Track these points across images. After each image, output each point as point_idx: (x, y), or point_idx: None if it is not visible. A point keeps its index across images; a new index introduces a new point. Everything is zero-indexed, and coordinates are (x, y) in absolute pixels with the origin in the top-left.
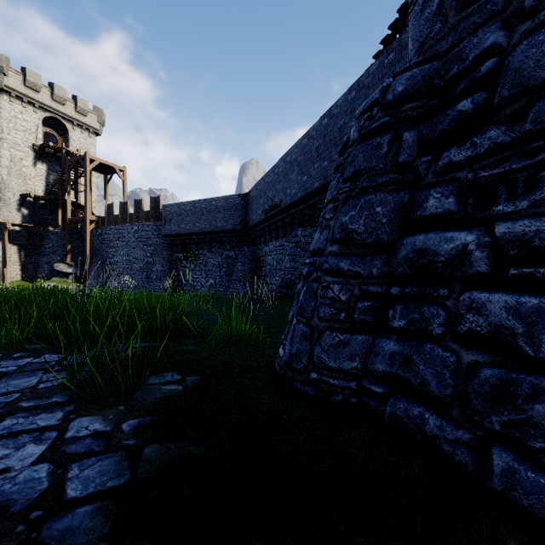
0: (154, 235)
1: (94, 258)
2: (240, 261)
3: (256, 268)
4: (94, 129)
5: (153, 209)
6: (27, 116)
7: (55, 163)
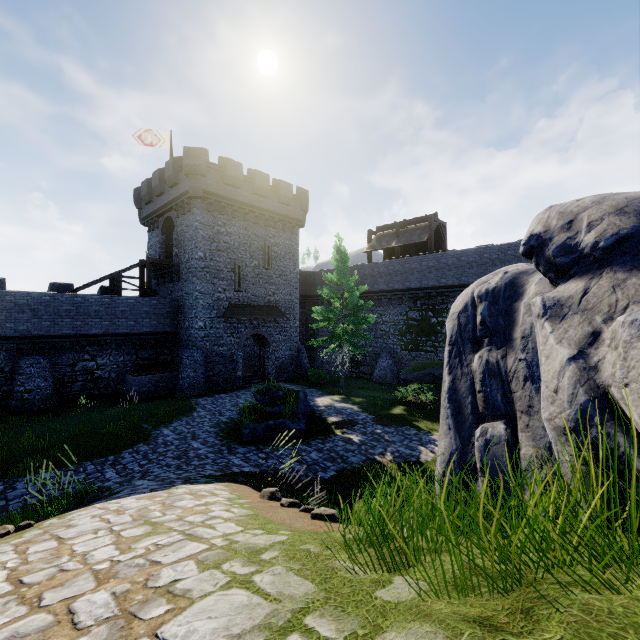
0: None
1: None
2: None
3: None
4: None
5: None
6: None
7: None
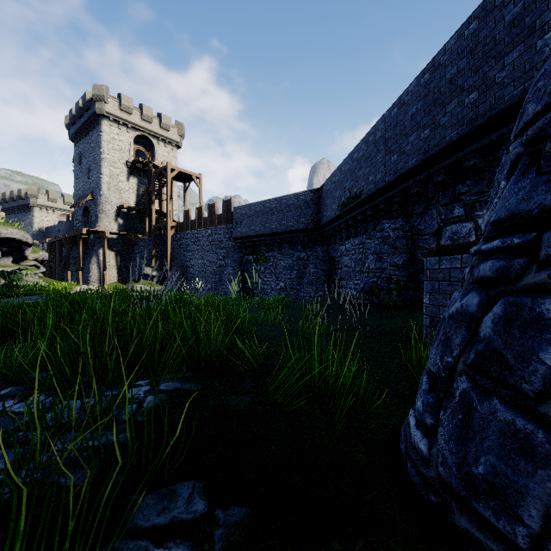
0: (226, 238)
1: (174, 262)
2: (312, 263)
3: (330, 270)
4: (175, 143)
5: (225, 212)
6: (122, 136)
7: (144, 176)
